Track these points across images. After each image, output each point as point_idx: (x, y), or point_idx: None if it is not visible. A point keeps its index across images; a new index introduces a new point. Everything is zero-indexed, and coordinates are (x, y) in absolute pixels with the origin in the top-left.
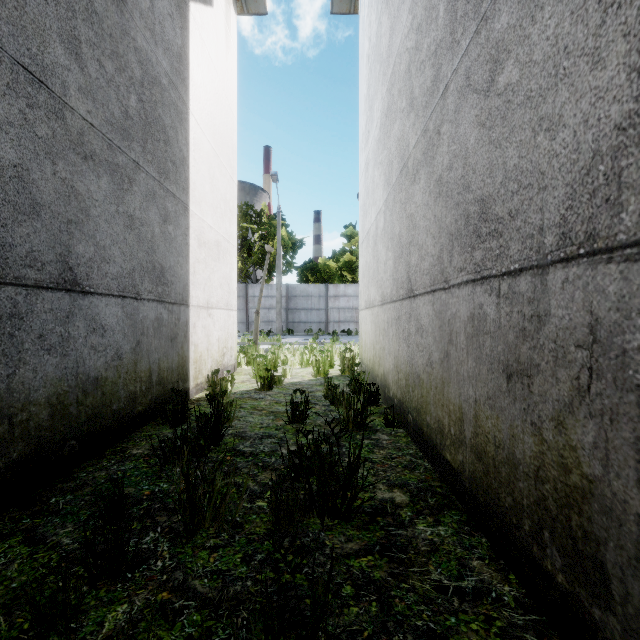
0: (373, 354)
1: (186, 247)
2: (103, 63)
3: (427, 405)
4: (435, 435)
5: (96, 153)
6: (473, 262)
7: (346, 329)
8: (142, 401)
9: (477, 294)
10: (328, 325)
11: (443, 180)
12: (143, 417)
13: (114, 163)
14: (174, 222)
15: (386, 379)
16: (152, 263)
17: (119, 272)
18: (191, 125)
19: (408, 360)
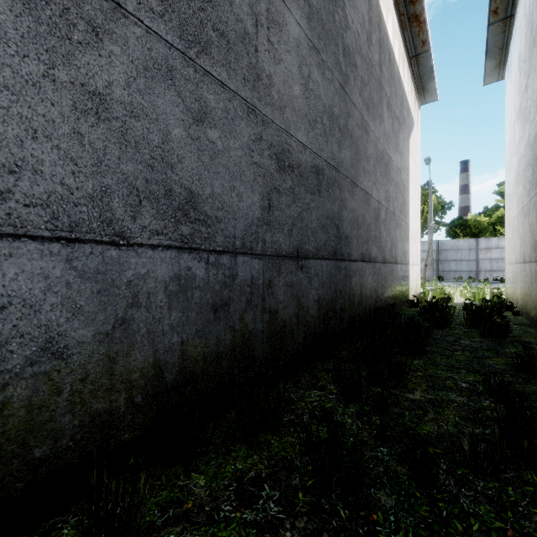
0: (512, 289)
1: (408, 241)
2: (398, 196)
3: (527, 302)
4: (529, 310)
5: (398, 223)
6: (534, 256)
7: (499, 277)
8: (402, 298)
9: (535, 265)
10: (478, 274)
11: (530, 227)
12: (402, 304)
13: (399, 223)
14: (407, 233)
15: (517, 299)
16: (403, 251)
17: (400, 256)
18: (409, 190)
19: (523, 288)
